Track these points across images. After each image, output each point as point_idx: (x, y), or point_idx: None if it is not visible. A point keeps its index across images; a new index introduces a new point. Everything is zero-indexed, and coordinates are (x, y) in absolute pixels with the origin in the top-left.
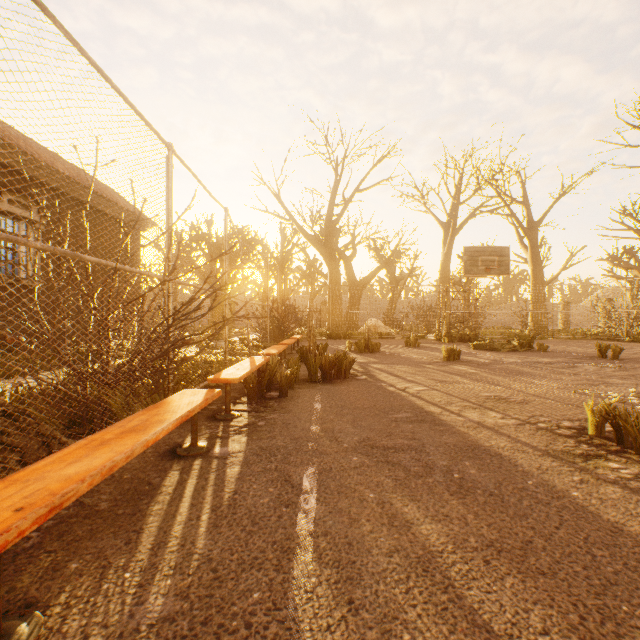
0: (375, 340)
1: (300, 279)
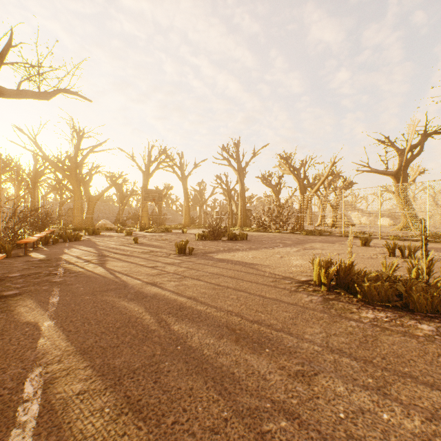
0: (103, 231)
1: (50, 190)
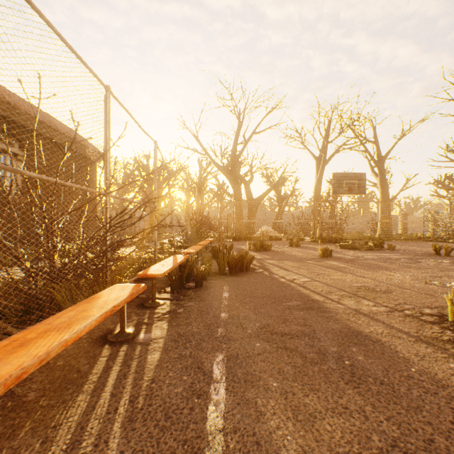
0: (267, 241)
1: (213, 197)
